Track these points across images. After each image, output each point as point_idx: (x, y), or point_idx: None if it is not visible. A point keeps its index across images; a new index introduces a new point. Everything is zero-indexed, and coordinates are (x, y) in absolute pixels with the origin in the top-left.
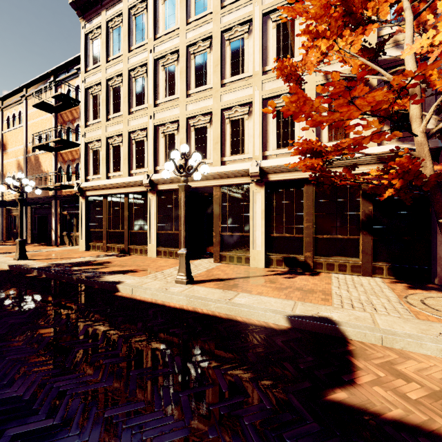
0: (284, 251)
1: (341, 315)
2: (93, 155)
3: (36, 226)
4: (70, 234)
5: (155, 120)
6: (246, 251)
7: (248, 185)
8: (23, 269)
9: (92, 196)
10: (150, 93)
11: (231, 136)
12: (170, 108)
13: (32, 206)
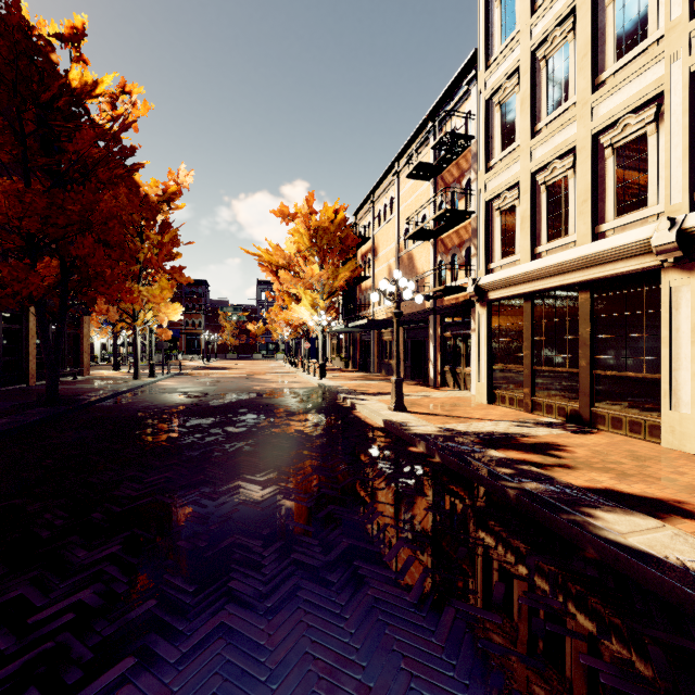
0: None
1: None
2: (501, 220)
3: (408, 355)
4: (455, 370)
5: None
6: None
7: None
8: (403, 434)
9: (500, 300)
10: None
11: None
12: None
13: (404, 327)
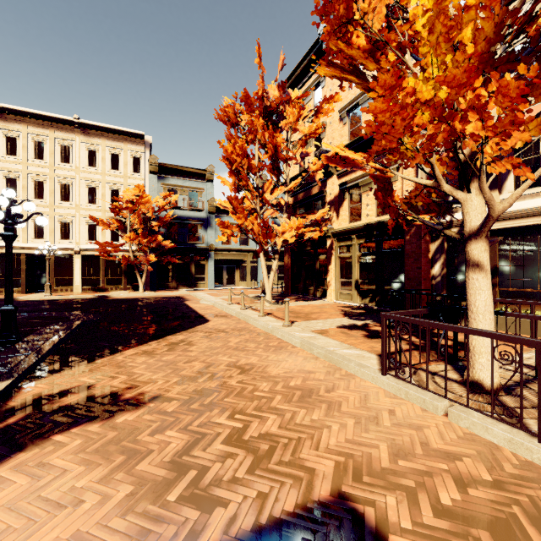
0: (92, 284)
1: (110, 294)
2: None
3: None
4: None
5: None
6: (71, 286)
7: (72, 255)
8: None
9: None
10: None
11: (62, 230)
12: None
13: None
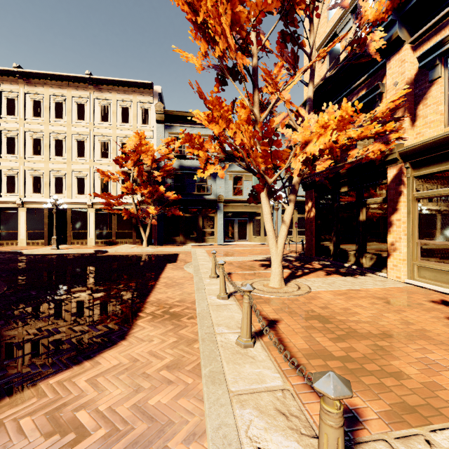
0: (104, 237)
1: (110, 249)
2: None
3: None
4: None
5: (26, 167)
6: (86, 239)
7: (87, 209)
8: None
9: None
10: (22, 150)
11: (78, 185)
12: (37, 162)
13: None
